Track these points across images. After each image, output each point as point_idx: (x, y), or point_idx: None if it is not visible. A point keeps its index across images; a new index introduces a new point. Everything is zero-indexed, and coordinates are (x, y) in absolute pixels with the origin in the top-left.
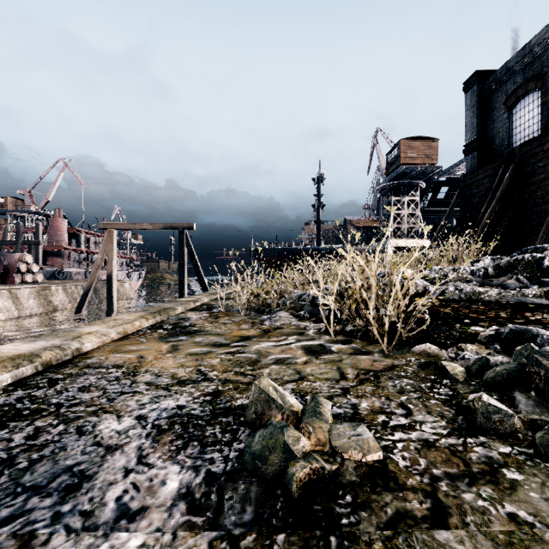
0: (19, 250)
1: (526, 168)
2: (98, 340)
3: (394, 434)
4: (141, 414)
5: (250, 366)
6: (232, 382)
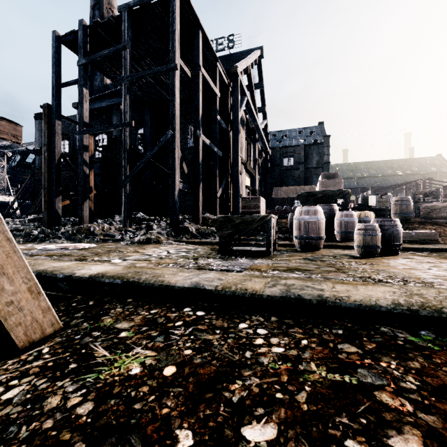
0: None
1: (62, 175)
2: None
3: None
4: None
5: None
6: None
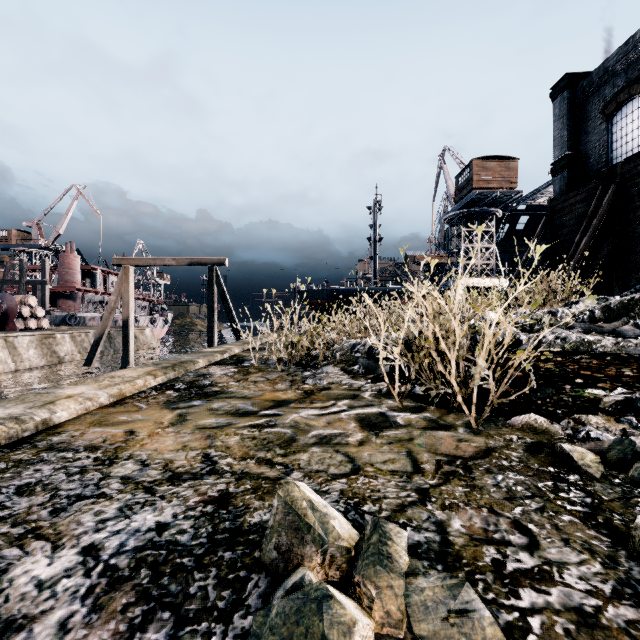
0: (22, 290)
1: (629, 189)
2: (78, 406)
3: (518, 593)
4: (93, 542)
5: (281, 449)
6: (251, 477)
